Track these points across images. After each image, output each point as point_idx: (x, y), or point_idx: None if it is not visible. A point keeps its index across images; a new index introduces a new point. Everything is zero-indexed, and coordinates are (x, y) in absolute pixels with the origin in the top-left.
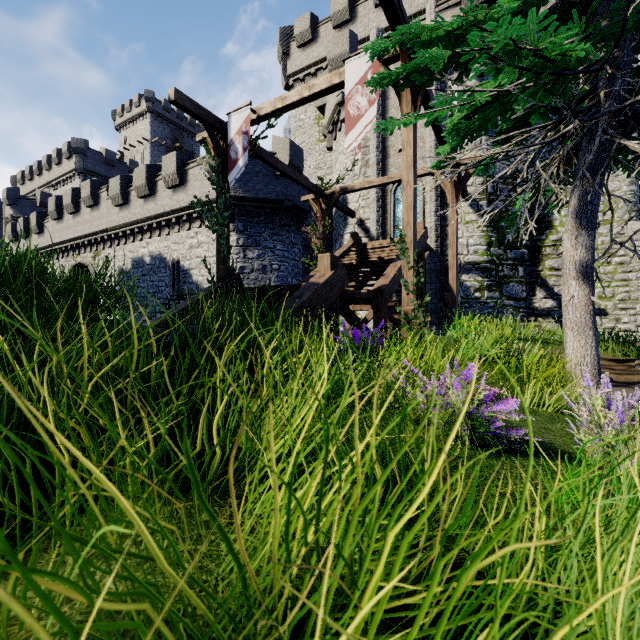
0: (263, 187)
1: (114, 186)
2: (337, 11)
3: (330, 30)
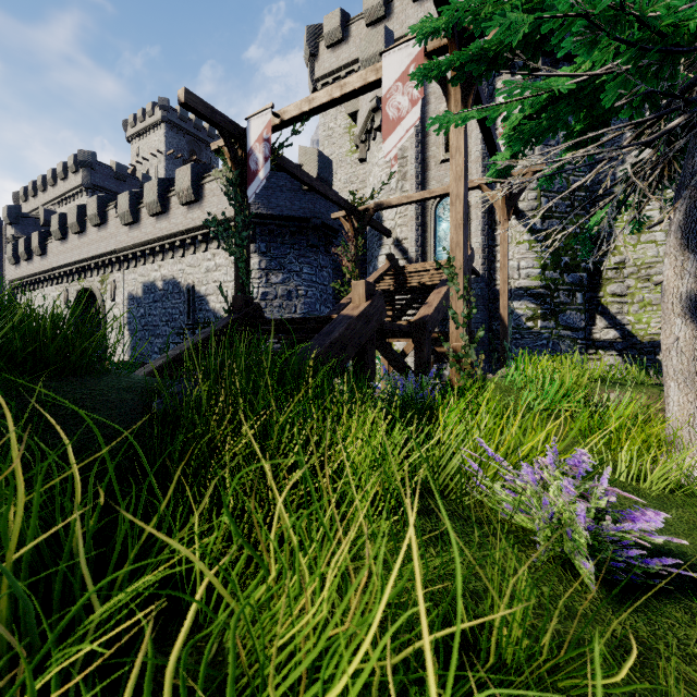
0: (288, 203)
1: (123, 203)
2: (371, 7)
3: (363, 28)
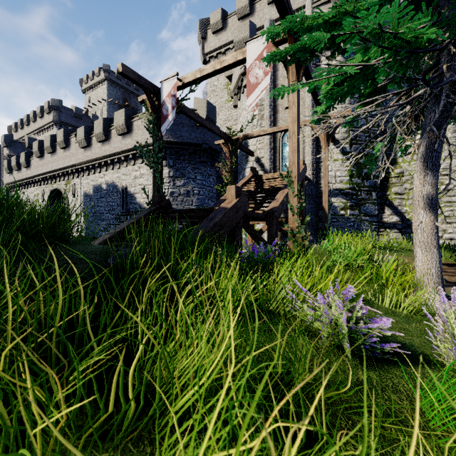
0: (187, 134)
1: (80, 133)
2: (241, 7)
3: (236, 21)
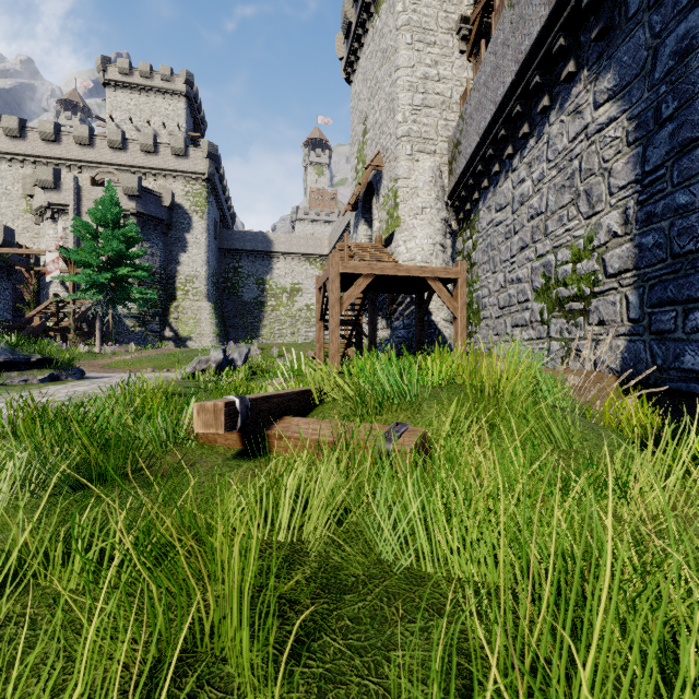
0: None
1: None
2: (45, 131)
3: (38, 138)
